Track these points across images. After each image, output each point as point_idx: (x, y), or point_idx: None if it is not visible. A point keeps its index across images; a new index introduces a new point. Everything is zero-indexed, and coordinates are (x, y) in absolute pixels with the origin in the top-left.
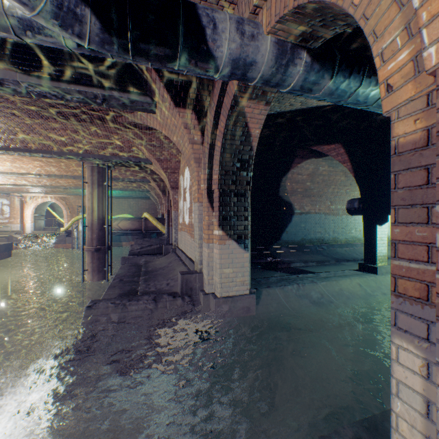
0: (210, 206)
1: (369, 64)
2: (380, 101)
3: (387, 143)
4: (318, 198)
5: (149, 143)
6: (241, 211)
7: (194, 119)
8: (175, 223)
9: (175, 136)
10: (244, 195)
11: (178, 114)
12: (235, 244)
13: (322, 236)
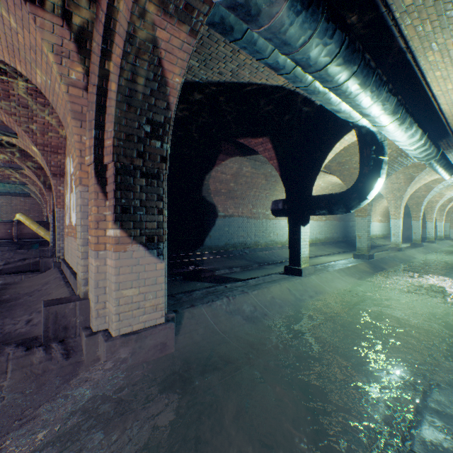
0: (100, 191)
1: (327, 2)
2: (329, 67)
3: (312, 140)
4: (241, 201)
5: (5, 97)
6: (153, 200)
7: (68, 39)
8: (59, 226)
9: (39, 74)
10: (158, 176)
11: (31, 17)
12: (143, 250)
13: (245, 241)
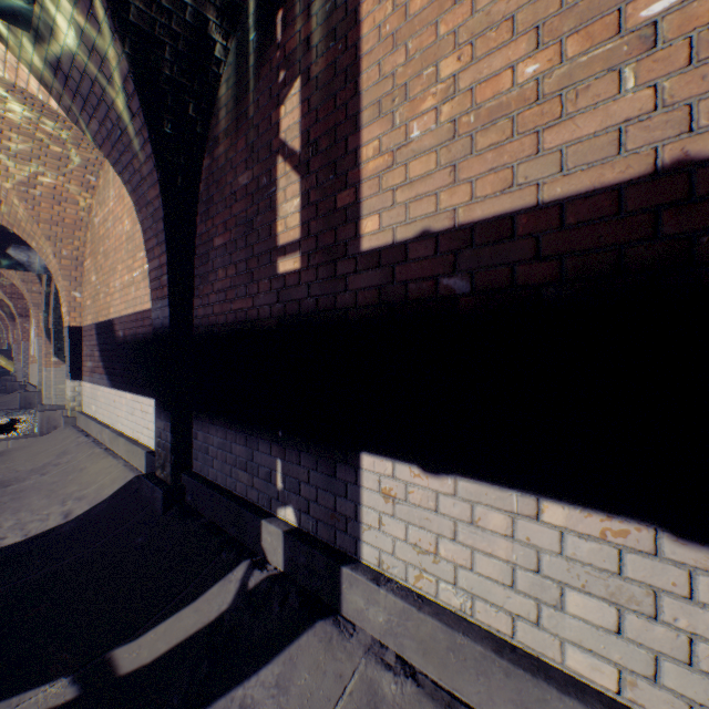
0: (49, 340)
1: None
2: None
3: None
4: None
5: None
6: None
7: (32, 276)
8: (26, 356)
9: (17, 281)
10: None
11: (16, 272)
12: None
13: None
